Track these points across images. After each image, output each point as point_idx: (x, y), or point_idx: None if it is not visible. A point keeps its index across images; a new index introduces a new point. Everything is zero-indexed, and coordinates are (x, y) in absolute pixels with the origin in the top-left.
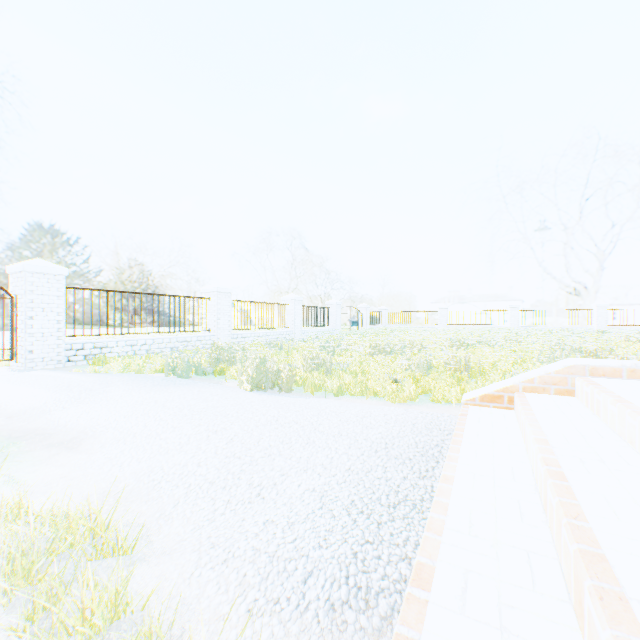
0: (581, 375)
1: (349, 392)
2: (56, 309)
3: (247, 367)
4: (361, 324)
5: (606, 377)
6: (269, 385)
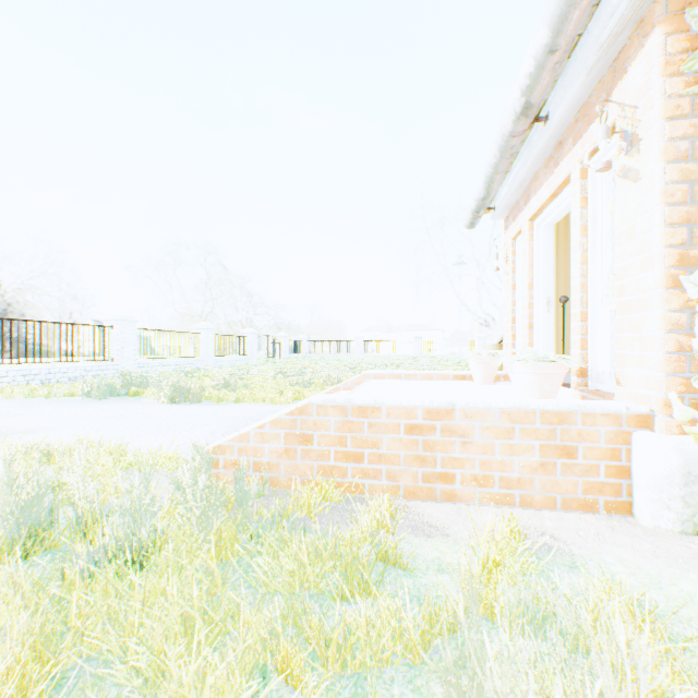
0: (369, 379)
1: (247, 401)
2: None
3: (163, 386)
4: (280, 353)
5: (380, 379)
6: (182, 400)
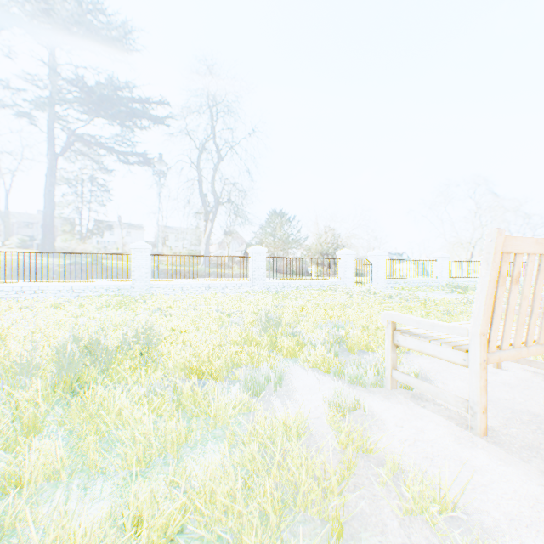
0: None
1: None
2: (383, 268)
3: None
4: None
5: None
6: None
